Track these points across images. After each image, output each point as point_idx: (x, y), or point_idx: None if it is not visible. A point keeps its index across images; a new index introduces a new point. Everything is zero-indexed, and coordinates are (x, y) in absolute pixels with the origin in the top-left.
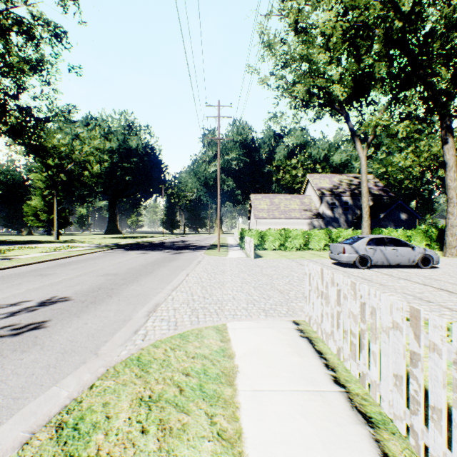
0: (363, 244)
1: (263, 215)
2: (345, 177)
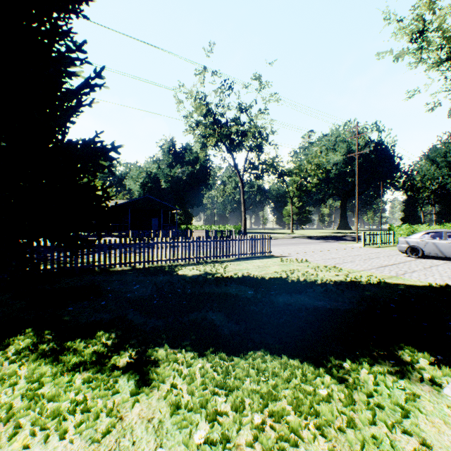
0: (416, 237)
1: None
2: None
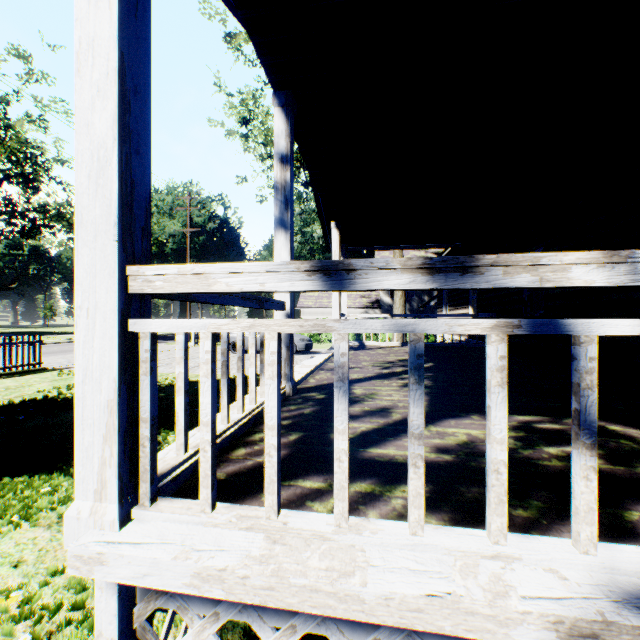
0: None
1: (309, 303)
2: (422, 253)
